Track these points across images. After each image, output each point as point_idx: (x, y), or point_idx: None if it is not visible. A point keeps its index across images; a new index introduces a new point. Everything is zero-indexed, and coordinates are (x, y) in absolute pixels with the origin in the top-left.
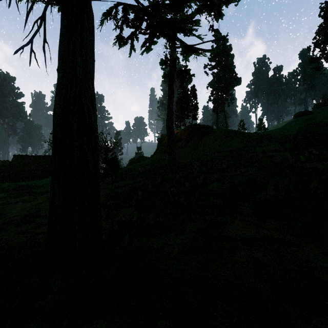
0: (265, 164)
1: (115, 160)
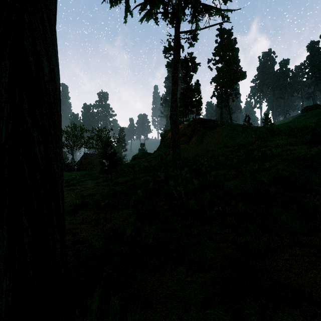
0: (297, 157)
1: (114, 155)
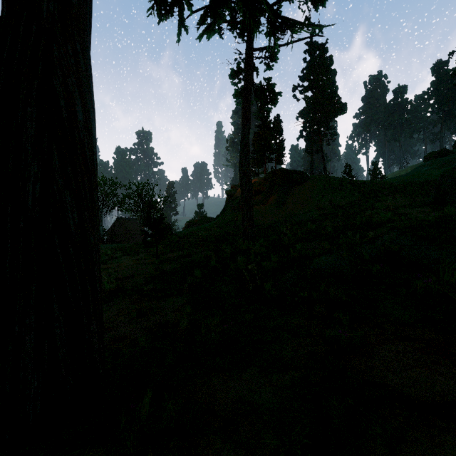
0: (411, 225)
1: (161, 221)
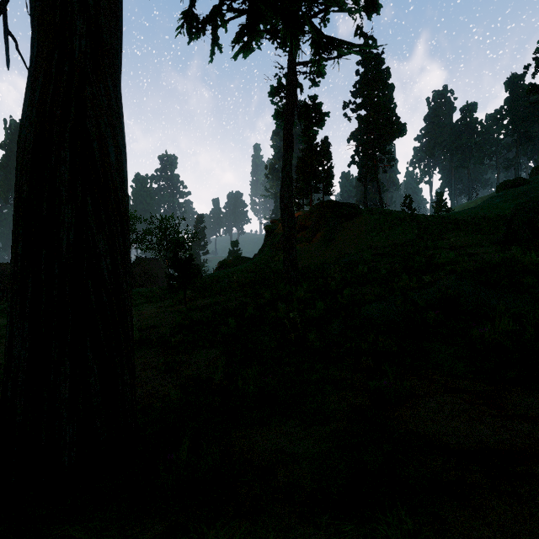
0: (472, 268)
1: (190, 262)
